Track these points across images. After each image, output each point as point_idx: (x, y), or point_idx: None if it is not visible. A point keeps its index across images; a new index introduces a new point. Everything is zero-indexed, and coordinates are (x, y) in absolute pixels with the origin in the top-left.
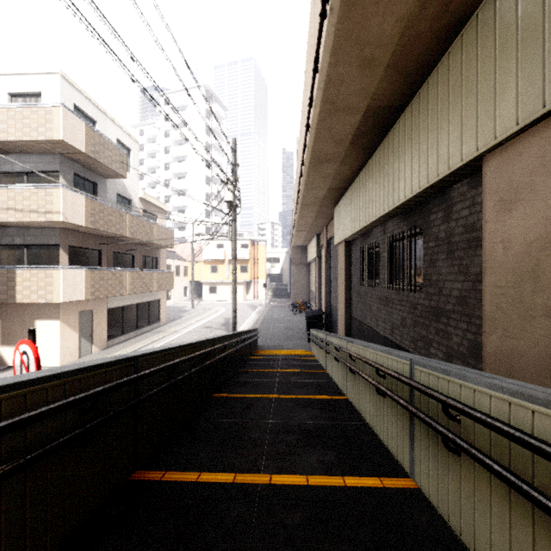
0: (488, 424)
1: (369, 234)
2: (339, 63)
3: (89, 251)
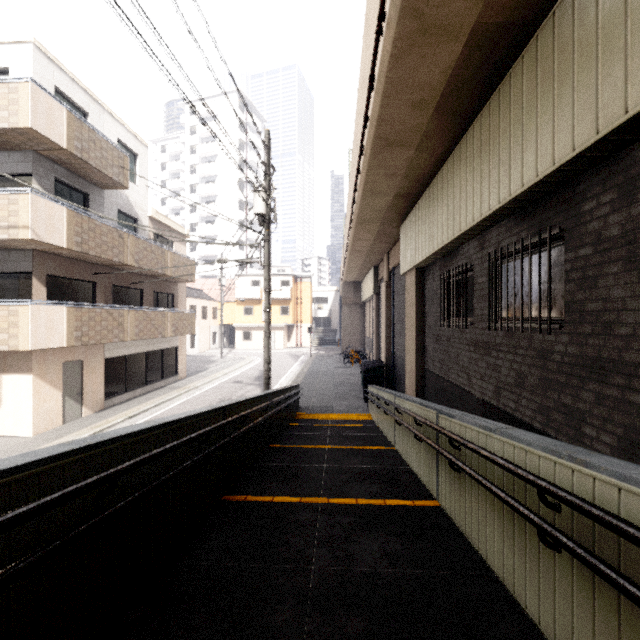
0: None
1: (455, 254)
2: None
3: (77, 283)
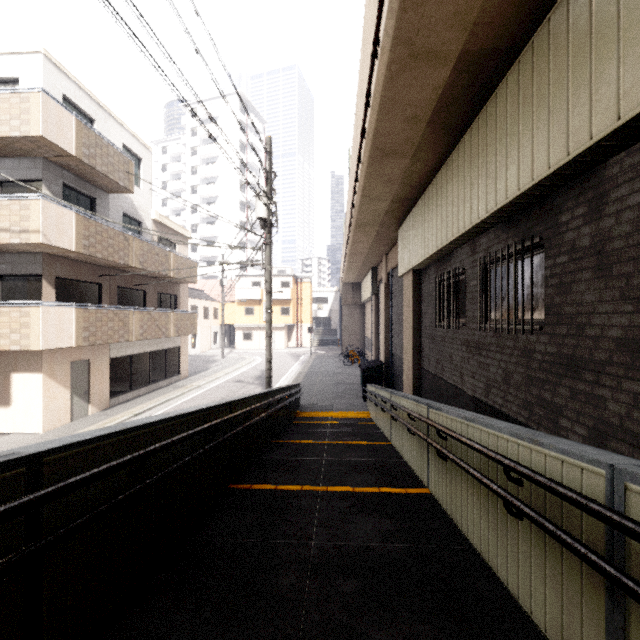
0: None
1: (449, 258)
2: None
3: (84, 285)
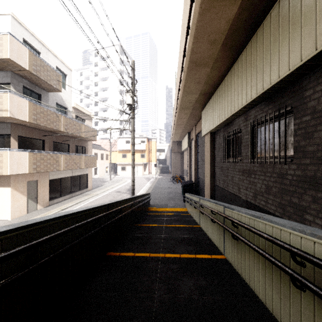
0: None
1: (231, 124)
2: None
3: (35, 140)
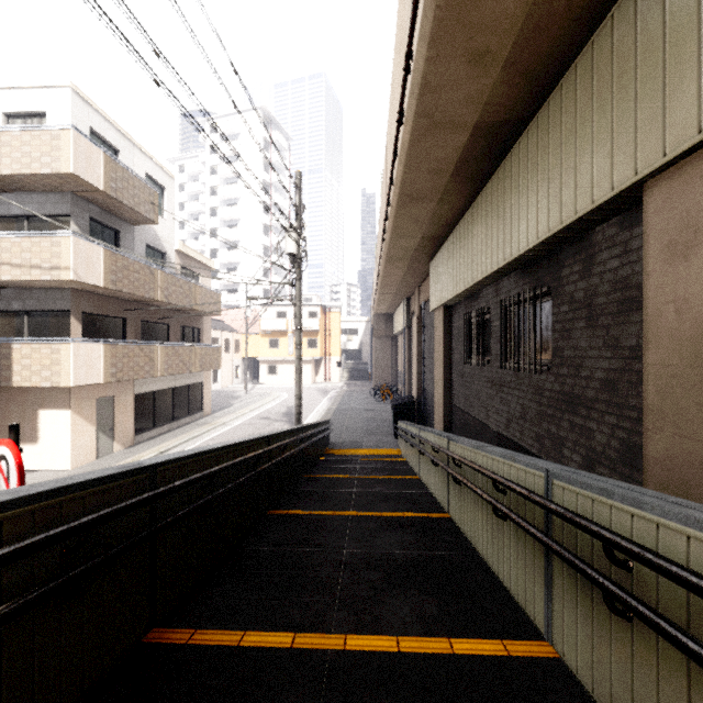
0: (693, 585)
1: (477, 296)
2: (440, 58)
3: (109, 320)
